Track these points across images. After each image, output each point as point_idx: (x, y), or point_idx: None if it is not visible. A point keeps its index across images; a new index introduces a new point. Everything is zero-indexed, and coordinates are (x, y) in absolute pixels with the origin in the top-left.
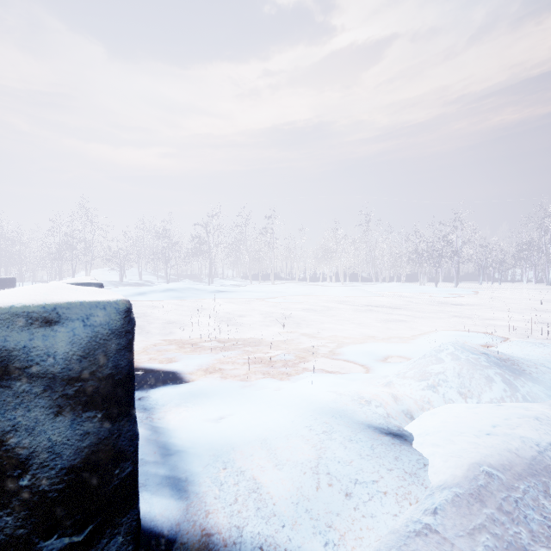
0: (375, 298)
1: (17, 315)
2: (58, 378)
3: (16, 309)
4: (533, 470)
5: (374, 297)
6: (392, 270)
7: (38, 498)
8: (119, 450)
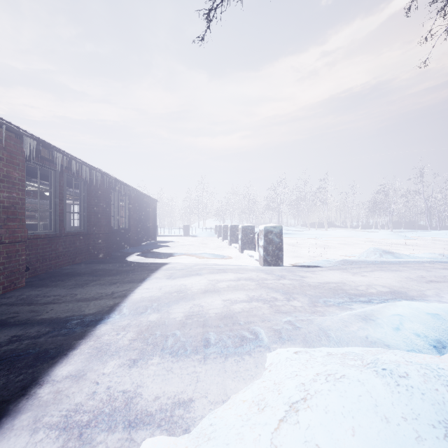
0: (408, 240)
1: (272, 227)
2: (276, 234)
3: (272, 226)
4: (358, 261)
5: (406, 240)
6: None
7: (275, 246)
8: (282, 244)
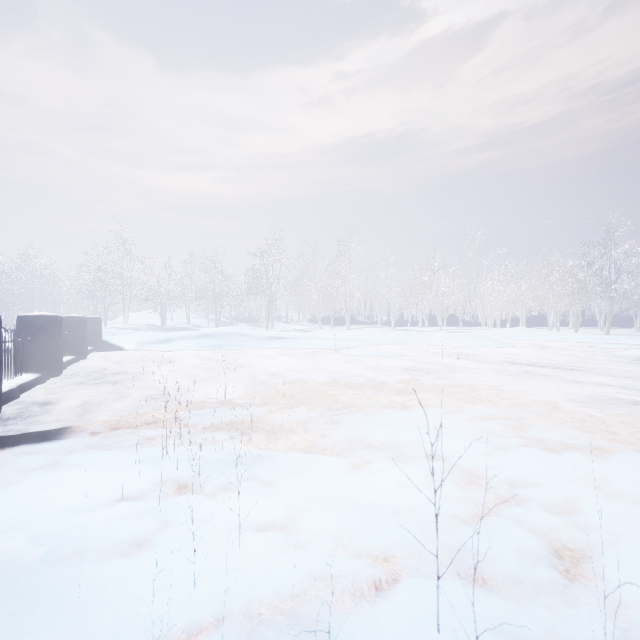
0: (506, 349)
1: None
2: None
3: None
4: None
5: (503, 348)
6: (503, 312)
7: None
8: None
